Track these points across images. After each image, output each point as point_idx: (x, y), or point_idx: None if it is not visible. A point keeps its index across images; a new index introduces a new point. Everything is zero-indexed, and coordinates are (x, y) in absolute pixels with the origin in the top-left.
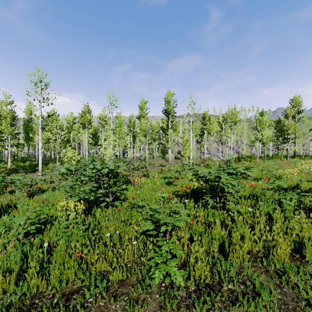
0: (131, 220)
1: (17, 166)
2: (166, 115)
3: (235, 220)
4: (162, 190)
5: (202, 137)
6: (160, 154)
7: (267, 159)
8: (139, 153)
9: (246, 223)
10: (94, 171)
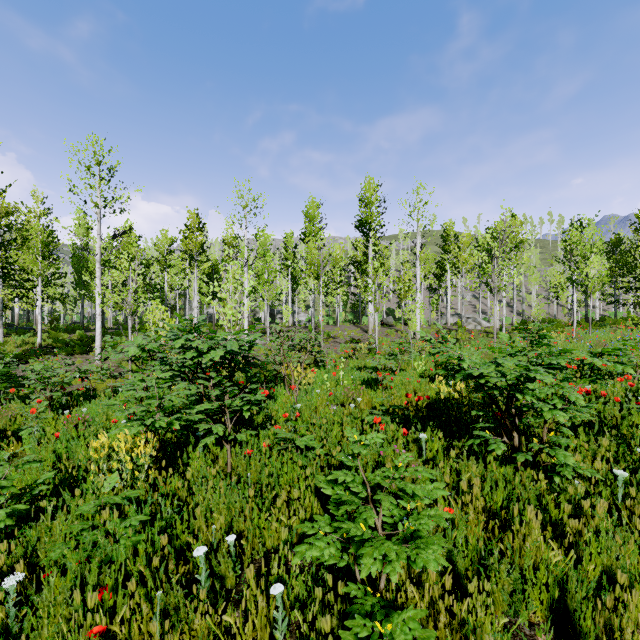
0: (277, 487)
1: (55, 341)
2: (363, 231)
3: (584, 509)
4: (356, 401)
5: (440, 280)
6: (350, 316)
7: (594, 327)
8: (305, 314)
9: (627, 527)
10: (188, 355)
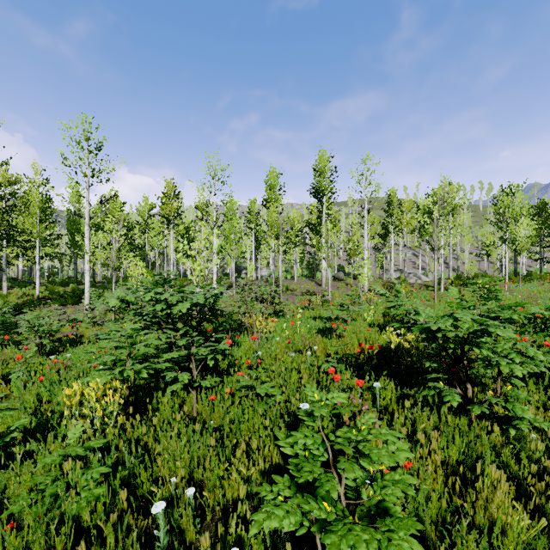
0: (238, 433)
1: (51, 293)
2: (317, 197)
3: (546, 466)
4: (312, 348)
5: (384, 240)
6: (305, 271)
7: (523, 281)
8: (266, 270)
9: None
10: (157, 308)
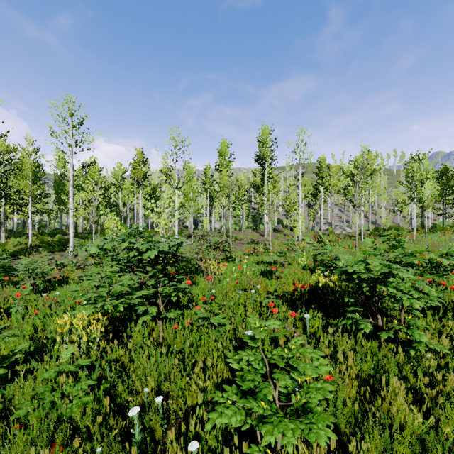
0: (196, 355)
1: (41, 242)
2: (260, 163)
3: (437, 378)
4: (255, 287)
5: (315, 198)
6: (251, 224)
7: (429, 232)
8: (219, 222)
9: None
10: (131, 254)
